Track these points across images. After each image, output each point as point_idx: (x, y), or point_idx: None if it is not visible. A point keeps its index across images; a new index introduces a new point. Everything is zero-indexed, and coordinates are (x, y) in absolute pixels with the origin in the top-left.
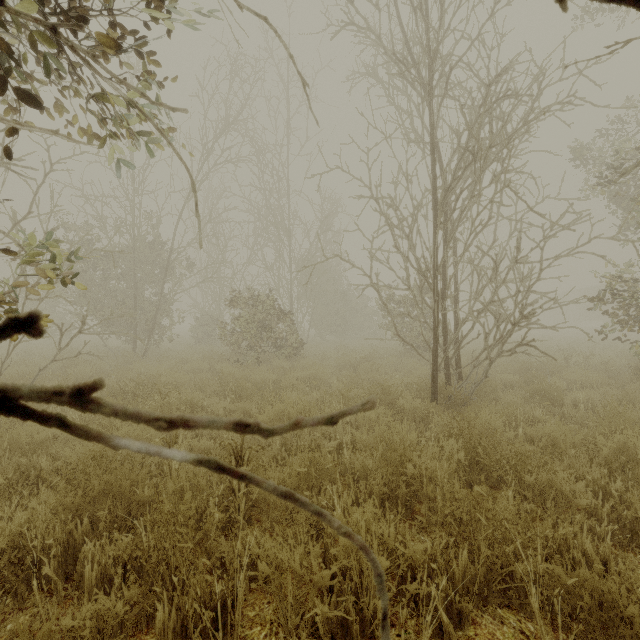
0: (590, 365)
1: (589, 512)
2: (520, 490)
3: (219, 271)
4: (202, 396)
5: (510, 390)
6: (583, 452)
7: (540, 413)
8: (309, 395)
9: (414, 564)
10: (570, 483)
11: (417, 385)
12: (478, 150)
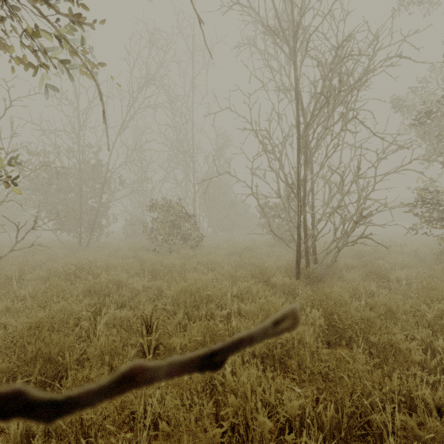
0: (404, 252)
1: (420, 365)
2: (367, 348)
3: (143, 186)
4: (127, 276)
5: (351, 270)
6: (412, 317)
7: (374, 287)
8: (206, 275)
9: (290, 416)
10: (406, 343)
11: (285, 267)
12: (330, 94)
